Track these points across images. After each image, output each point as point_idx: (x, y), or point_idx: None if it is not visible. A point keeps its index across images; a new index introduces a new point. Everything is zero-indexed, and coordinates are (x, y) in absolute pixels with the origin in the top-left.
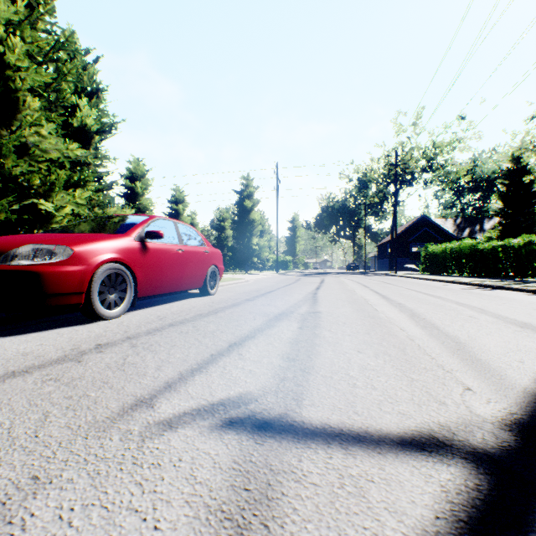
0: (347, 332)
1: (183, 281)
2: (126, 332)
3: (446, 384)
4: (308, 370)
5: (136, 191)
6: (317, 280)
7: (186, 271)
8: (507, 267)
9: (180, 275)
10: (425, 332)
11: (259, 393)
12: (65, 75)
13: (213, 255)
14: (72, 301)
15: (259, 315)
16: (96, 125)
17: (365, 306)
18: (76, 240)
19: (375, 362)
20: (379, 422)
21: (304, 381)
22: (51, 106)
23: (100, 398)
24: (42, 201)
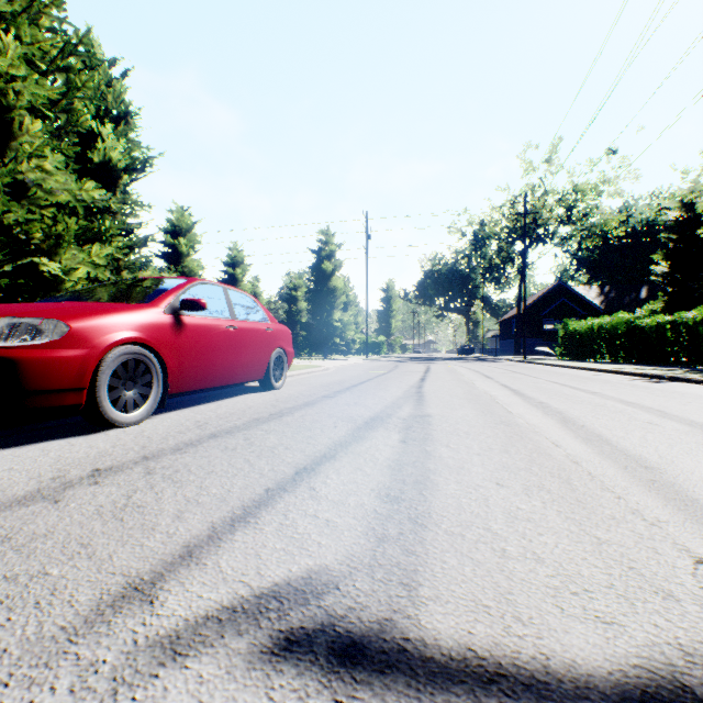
0: (473, 448)
1: (236, 371)
2: (143, 449)
3: (661, 552)
4: (422, 521)
5: (180, 250)
6: (421, 369)
7: (240, 357)
8: (678, 351)
9: (231, 363)
10: (591, 450)
11: (341, 570)
12: (79, 90)
13: (279, 333)
14: (67, 402)
15: (342, 420)
16: (124, 160)
17: (493, 407)
18: (75, 312)
19: (529, 504)
20: (567, 644)
21: (417, 544)
22: (60, 132)
23: (64, 580)
24: (44, 260)
